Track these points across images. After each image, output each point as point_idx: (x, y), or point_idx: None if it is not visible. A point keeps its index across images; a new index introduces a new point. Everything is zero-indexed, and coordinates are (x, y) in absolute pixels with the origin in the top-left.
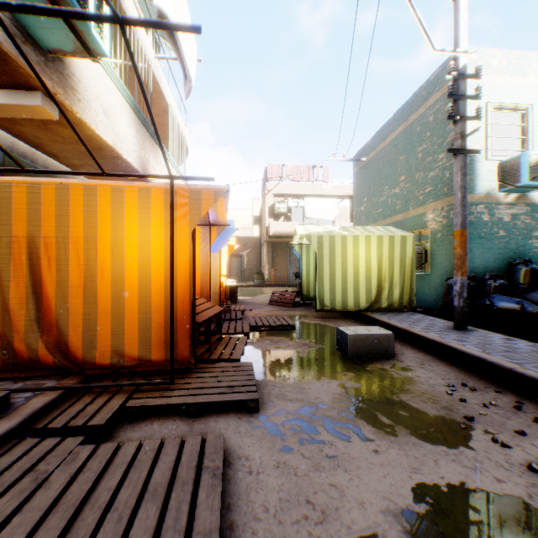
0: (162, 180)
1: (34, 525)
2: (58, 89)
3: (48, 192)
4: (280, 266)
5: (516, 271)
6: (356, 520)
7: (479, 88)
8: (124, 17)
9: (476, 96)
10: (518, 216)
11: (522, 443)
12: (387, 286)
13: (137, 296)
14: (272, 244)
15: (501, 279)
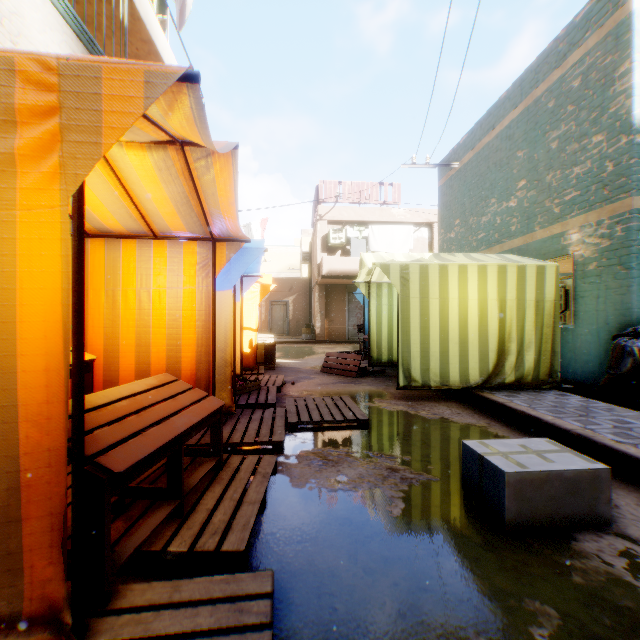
0: None
1: None
2: None
3: None
4: (336, 317)
5: None
6: None
7: None
8: None
9: None
10: None
11: None
12: (513, 347)
13: None
14: (326, 287)
15: None
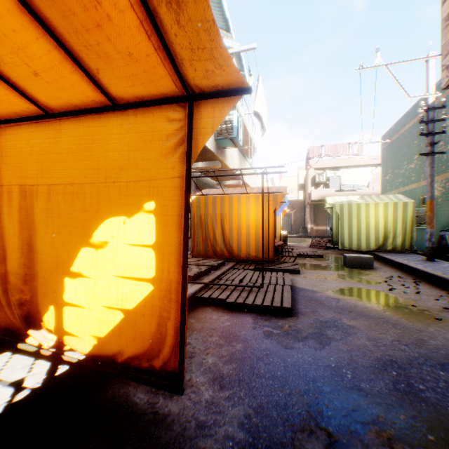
0: (246, 176)
1: (251, 276)
2: (223, 158)
3: (226, 199)
4: (320, 222)
5: None
6: (325, 287)
7: (443, 114)
8: (267, 167)
9: (441, 119)
10: None
11: (399, 286)
12: (390, 235)
13: (254, 234)
14: (314, 205)
15: None
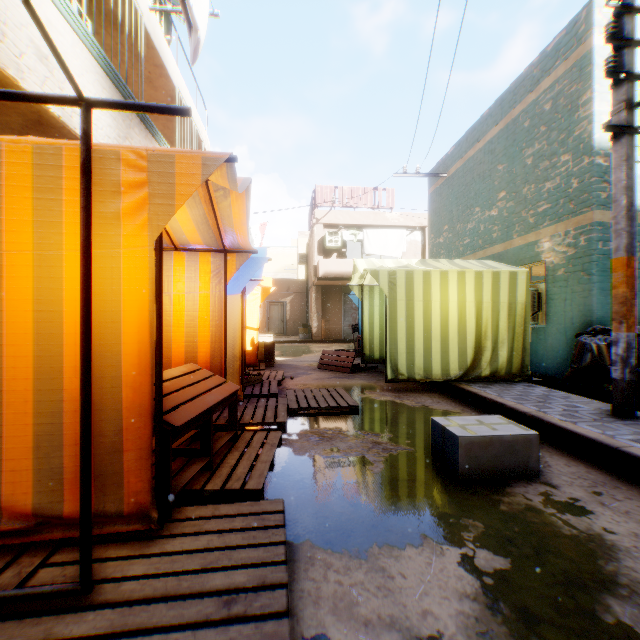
0: None
1: None
2: None
3: None
4: (332, 317)
5: None
6: None
7: None
8: None
9: None
10: None
11: None
12: (489, 344)
13: (33, 378)
14: (322, 288)
15: None
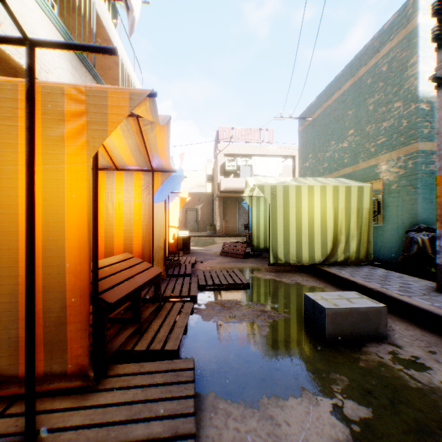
0: None
1: None
2: None
3: None
4: (230, 219)
5: None
6: None
7: None
8: None
9: None
10: None
11: None
12: (343, 238)
13: None
14: (223, 198)
15: None
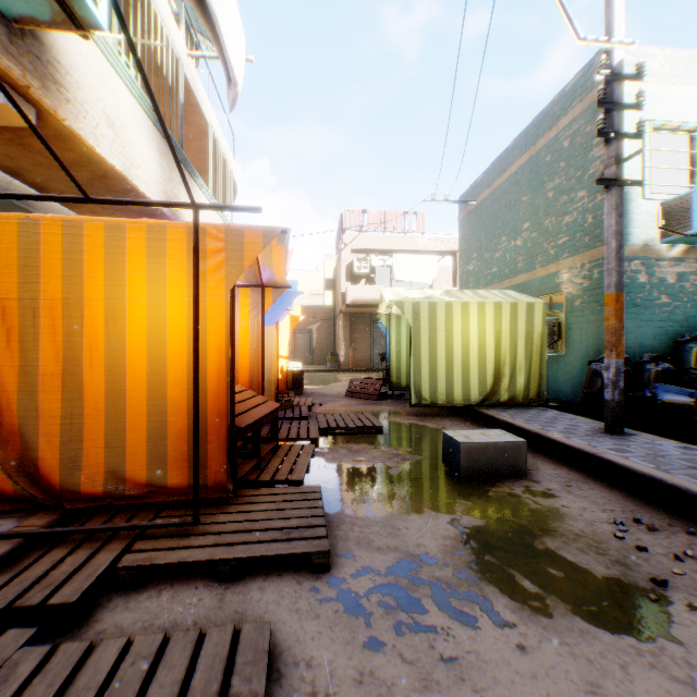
0: None
1: None
2: (32, 80)
3: (7, 231)
4: (360, 345)
5: (685, 352)
6: None
7: (641, 94)
8: None
9: (637, 105)
10: (686, 276)
11: None
12: (507, 371)
13: (145, 389)
14: (350, 315)
15: (663, 362)
